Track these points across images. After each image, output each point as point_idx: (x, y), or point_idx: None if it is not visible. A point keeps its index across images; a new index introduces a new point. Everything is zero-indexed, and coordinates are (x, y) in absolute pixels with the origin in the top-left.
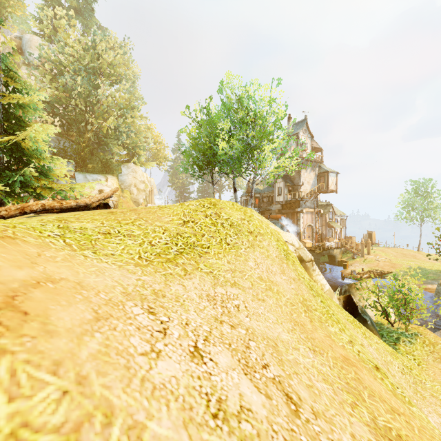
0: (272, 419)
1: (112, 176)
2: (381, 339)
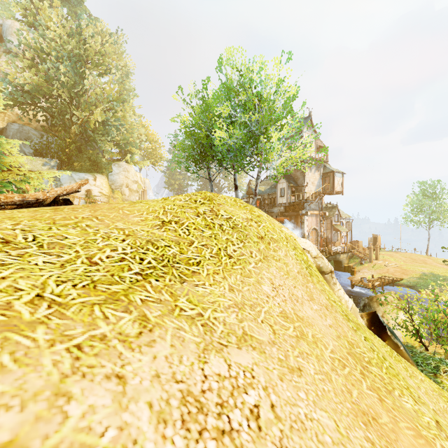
0: None
1: (101, 175)
2: (417, 368)
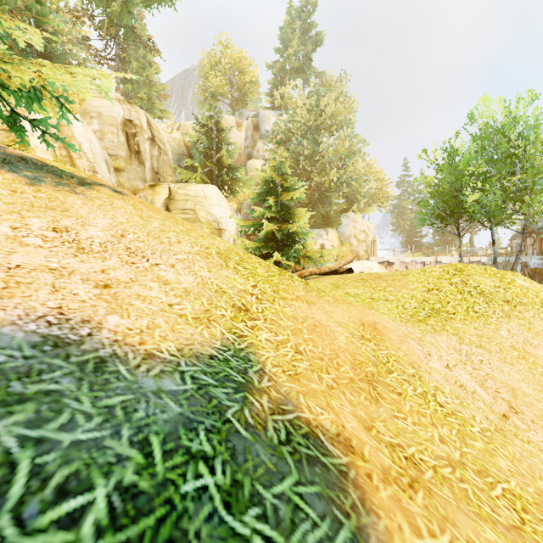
0: (494, 404)
1: (332, 228)
2: None
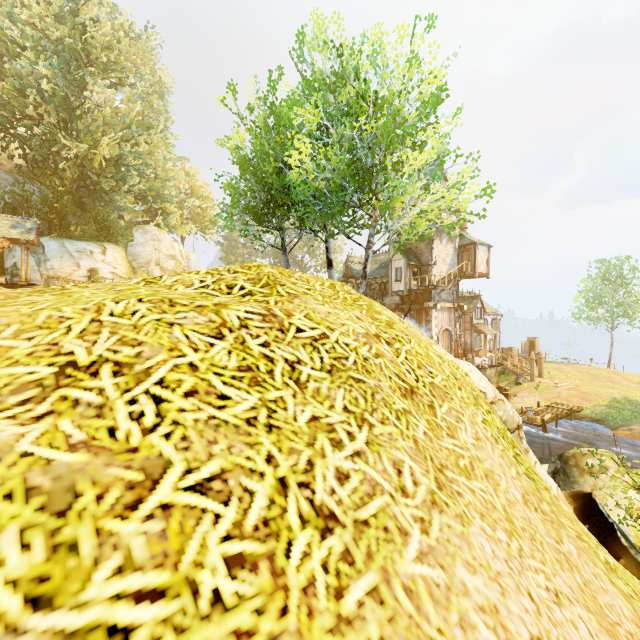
0: None
1: (115, 245)
2: None
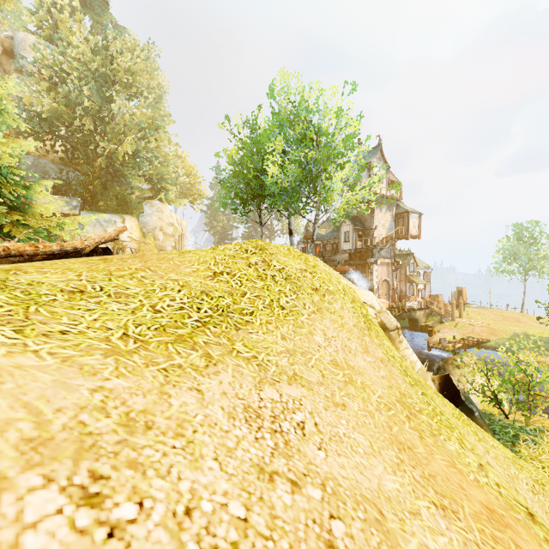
0: None
1: (131, 216)
2: (493, 437)
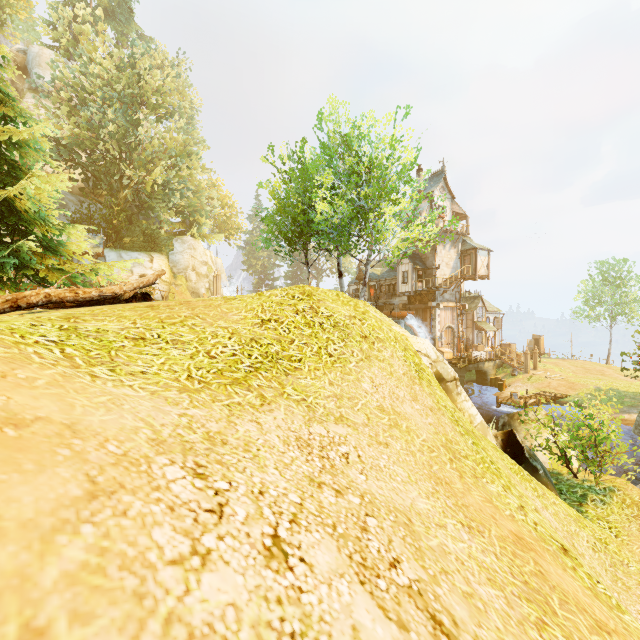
0: None
1: (160, 254)
2: (559, 497)
